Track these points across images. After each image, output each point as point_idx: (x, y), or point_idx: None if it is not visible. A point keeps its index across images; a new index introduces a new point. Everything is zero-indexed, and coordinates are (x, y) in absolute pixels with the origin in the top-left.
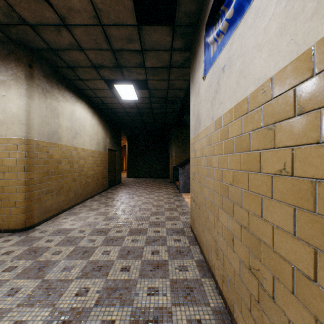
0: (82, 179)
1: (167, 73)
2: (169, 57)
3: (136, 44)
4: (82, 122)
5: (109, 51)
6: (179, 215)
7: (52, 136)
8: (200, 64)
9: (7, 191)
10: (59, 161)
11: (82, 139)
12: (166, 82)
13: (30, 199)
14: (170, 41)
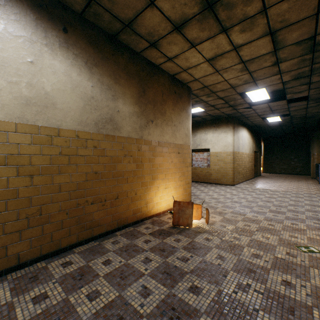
0: (244, 169)
1: (304, 109)
2: (305, 106)
3: (285, 107)
4: (244, 139)
5: (269, 111)
6: (314, 191)
7: (238, 149)
8: None
9: (227, 170)
10: (239, 159)
11: (244, 148)
12: (304, 112)
13: (233, 174)
14: (305, 103)
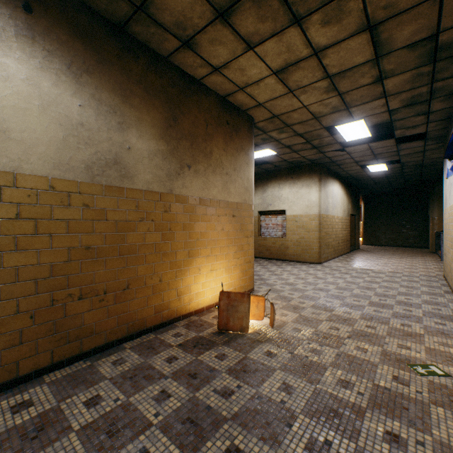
0: (336, 240)
1: (420, 153)
2: (422, 148)
3: (393, 149)
4: (336, 196)
5: (371, 155)
6: (434, 271)
7: (326, 210)
8: (446, 166)
9: (310, 242)
10: (328, 226)
11: (336, 209)
12: (420, 157)
13: (320, 247)
14: (422, 143)
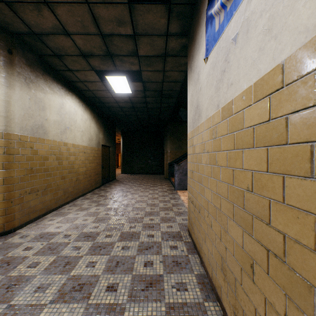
0: (73, 177)
1: (162, 62)
2: (164, 44)
3: (128, 28)
4: (73, 116)
5: (98, 36)
6: (175, 216)
7: (37, 130)
8: (201, 45)
9: None
10: (46, 157)
11: (73, 134)
12: (161, 73)
13: (9, 200)
14: (165, 23)
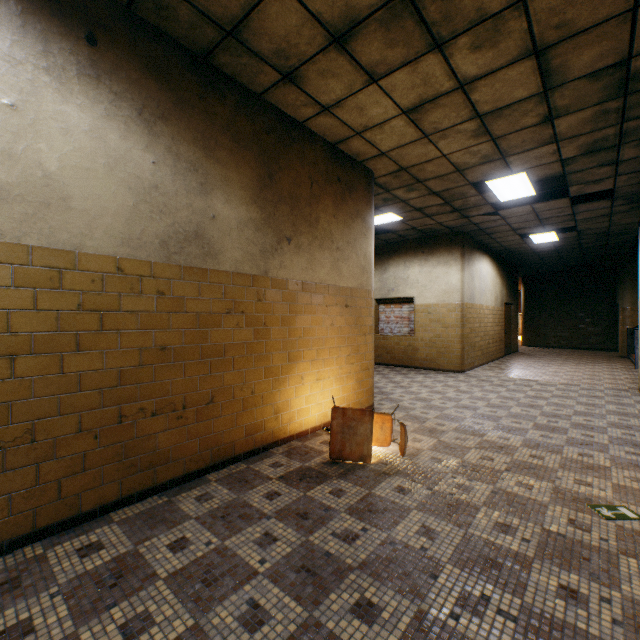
0: (485, 339)
1: (606, 218)
2: (608, 210)
3: (567, 212)
4: (485, 278)
5: (535, 220)
6: (625, 383)
7: (471, 298)
8: None
9: (448, 341)
10: (474, 319)
11: (485, 296)
12: (605, 223)
13: (462, 349)
14: (608, 204)
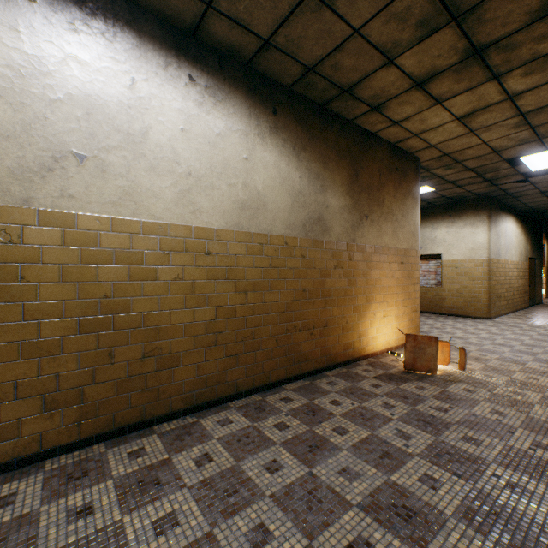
0: (510, 291)
1: None
2: None
3: None
4: (510, 236)
5: None
6: None
7: (497, 254)
8: None
9: (475, 292)
10: (499, 273)
11: (510, 252)
12: None
13: (489, 299)
14: None
